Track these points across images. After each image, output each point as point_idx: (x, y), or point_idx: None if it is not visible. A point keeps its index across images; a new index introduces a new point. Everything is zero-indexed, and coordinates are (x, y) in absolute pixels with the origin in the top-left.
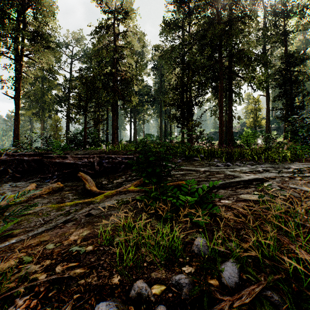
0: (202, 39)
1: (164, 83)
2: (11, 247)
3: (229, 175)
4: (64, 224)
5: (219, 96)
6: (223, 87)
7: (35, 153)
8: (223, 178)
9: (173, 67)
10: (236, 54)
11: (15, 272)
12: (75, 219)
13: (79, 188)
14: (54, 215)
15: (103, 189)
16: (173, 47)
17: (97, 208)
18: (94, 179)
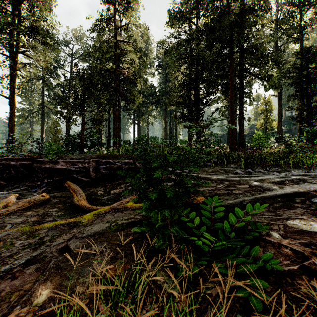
0: (211, 32)
1: (170, 83)
2: None
3: (255, 186)
4: (22, 268)
5: (229, 94)
6: (234, 85)
7: (24, 158)
8: (249, 191)
9: (179, 65)
10: (249, 48)
11: None
12: (43, 257)
13: (68, 200)
14: (19, 246)
15: (97, 202)
16: (179, 43)
17: (80, 235)
18: (89, 189)
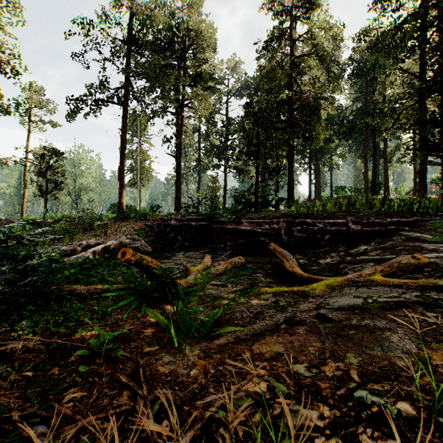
0: None
1: (373, 96)
2: (234, 350)
3: None
4: (289, 327)
5: None
6: None
7: (202, 218)
8: None
9: (397, 60)
10: None
11: (278, 412)
12: (302, 321)
13: (265, 266)
14: (259, 305)
15: (307, 273)
16: (401, 21)
17: (329, 306)
18: None
